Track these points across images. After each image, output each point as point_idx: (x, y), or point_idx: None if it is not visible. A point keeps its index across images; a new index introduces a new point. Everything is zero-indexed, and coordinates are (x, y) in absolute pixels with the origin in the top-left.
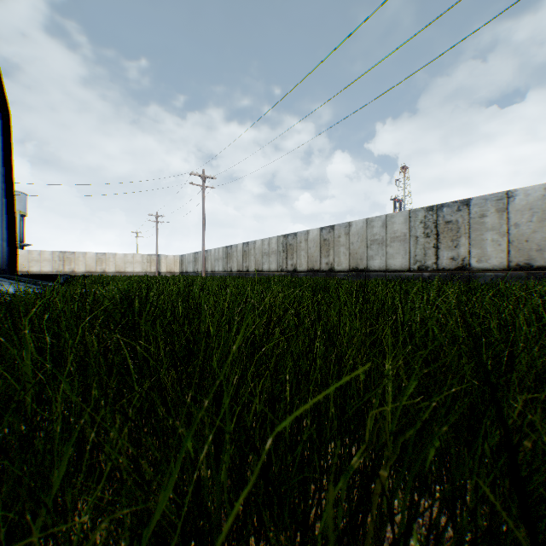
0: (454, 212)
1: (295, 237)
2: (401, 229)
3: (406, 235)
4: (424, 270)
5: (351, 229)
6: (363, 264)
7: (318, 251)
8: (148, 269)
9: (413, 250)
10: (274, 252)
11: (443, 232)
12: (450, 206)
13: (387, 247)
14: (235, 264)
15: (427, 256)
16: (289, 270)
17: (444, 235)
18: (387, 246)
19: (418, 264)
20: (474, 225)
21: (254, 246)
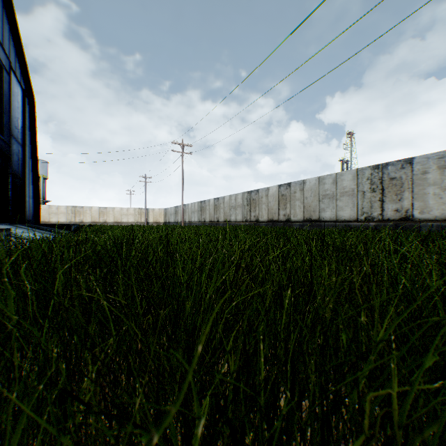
0: (398, 170)
1: (257, 193)
2: (349, 185)
3: (354, 191)
4: (370, 220)
5: (305, 186)
6: (315, 215)
7: (277, 204)
8: (139, 219)
9: (360, 203)
10: (239, 206)
11: (387, 187)
12: (394, 165)
13: (337, 201)
14: (208, 216)
15: (373, 208)
16: (252, 220)
17: (388, 190)
18: (337, 199)
19: (365, 215)
20: (417, 181)
21: (223, 200)
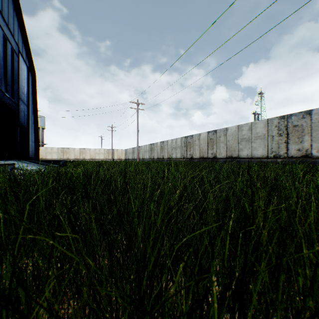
0: (299, 119)
1: (192, 138)
2: (261, 131)
3: (265, 135)
4: (277, 157)
5: (227, 132)
6: (235, 153)
7: (206, 146)
8: (107, 157)
9: (270, 144)
10: (179, 147)
11: (291, 132)
12: (296, 115)
13: (252, 143)
14: (156, 154)
15: (280, 148)
16: (188, 157)
17: (292, 135)
18: (252, 142)
19: (273, 153)
20: (315, 127)
21: (167, 143)
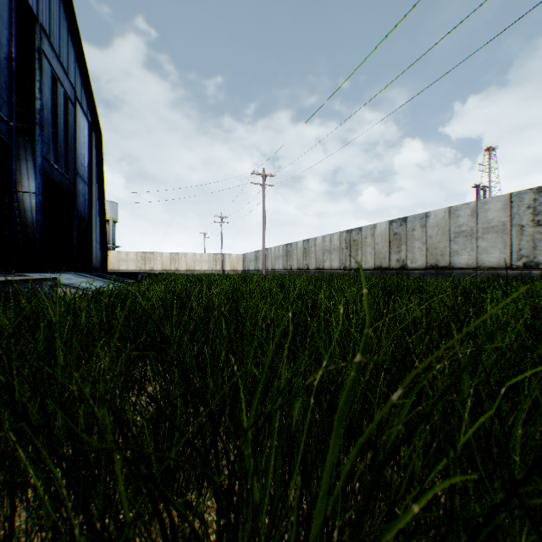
0: None
1: (360, 232)
2: (497, 217)
3: (505, 225)
4: (532, 267)
5: (428, 221)
6: (443, 260)
7: (387, 246)
8: (214, 267)
9: (515, 242)
10: (336, 249)
11: None
12: None
13: (478, 240)
14: (295, 262)
15: (538, 249)
16: (353, 267)
17: None
18: (478, 238)
19: (523, 259)
20: None
21: (315, 243)
